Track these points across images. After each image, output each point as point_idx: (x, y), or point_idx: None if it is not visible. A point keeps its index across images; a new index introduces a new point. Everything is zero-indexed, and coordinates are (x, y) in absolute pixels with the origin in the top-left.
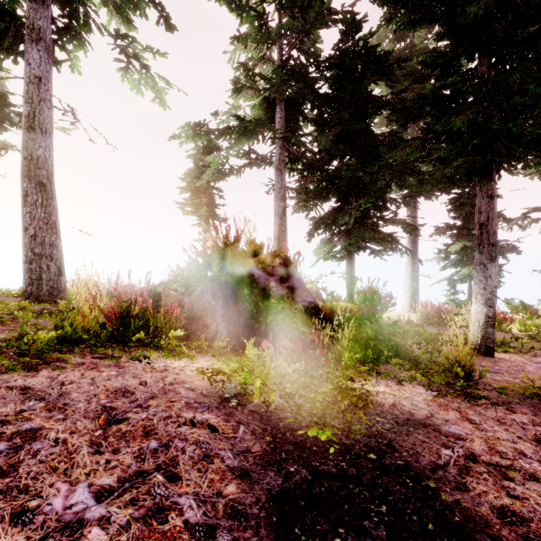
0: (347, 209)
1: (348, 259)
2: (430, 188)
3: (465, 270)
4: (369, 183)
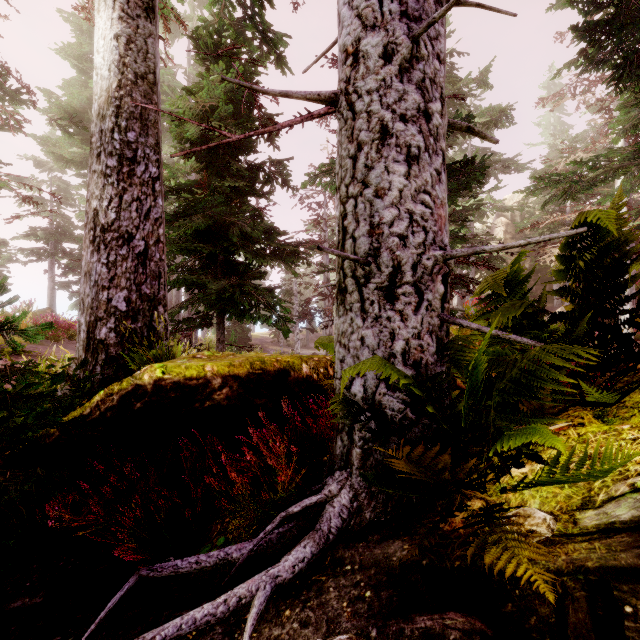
0: None
1: None
2: None
3: None
4: None
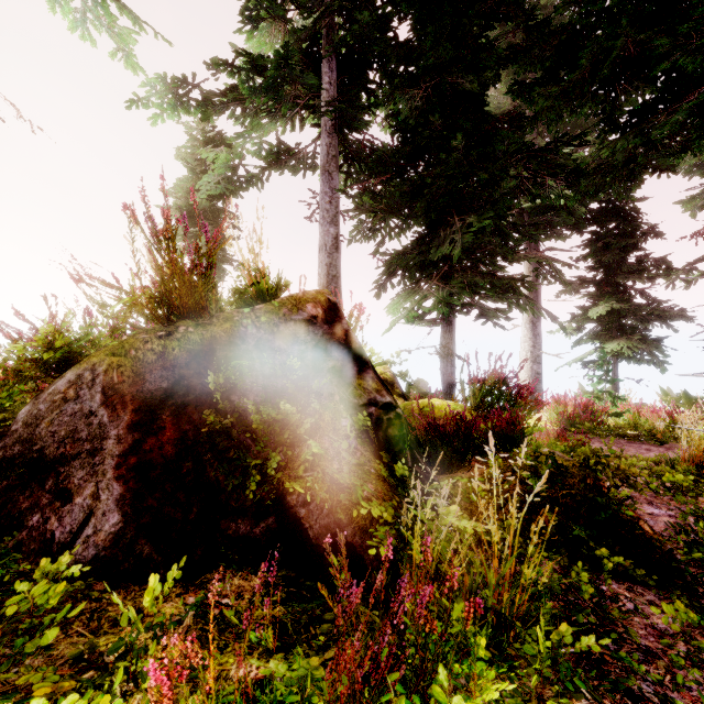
0: (445, 234)
1: (444, 323)
2: (564, 218)
3: (613, 345)
4: (486, 185)
